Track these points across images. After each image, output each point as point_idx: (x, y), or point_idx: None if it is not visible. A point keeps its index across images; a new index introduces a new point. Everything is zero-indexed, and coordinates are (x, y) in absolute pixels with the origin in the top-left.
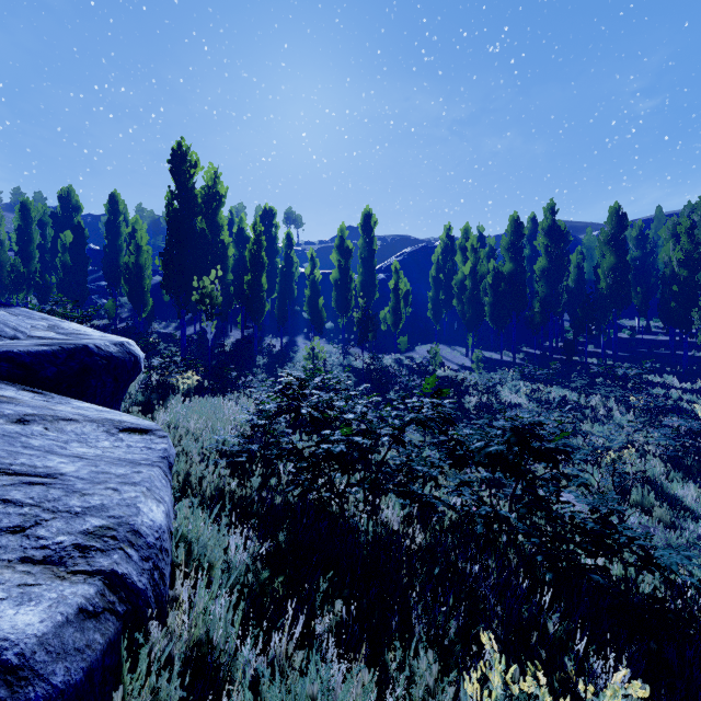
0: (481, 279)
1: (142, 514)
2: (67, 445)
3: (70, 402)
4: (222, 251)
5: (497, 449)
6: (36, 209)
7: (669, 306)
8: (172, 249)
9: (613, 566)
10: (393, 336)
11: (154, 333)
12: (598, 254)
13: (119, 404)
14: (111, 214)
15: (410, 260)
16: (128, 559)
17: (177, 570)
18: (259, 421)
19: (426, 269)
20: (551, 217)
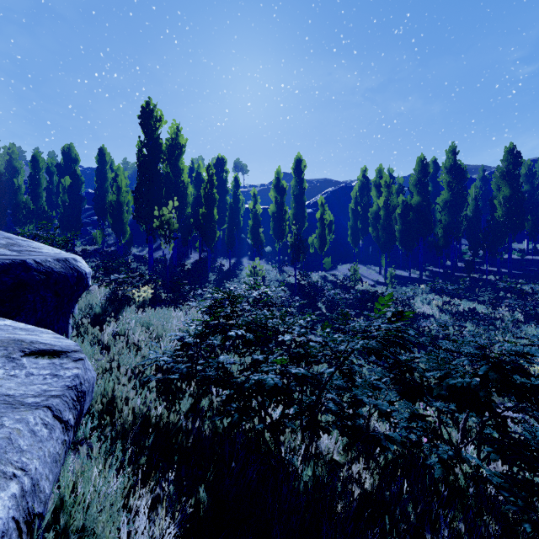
0: (393, 210)
1: None
2: None
3: None
4: (183, 189)
5: (463, 382)
6: (43, 160)
7: None
8: (141, 187)
9: None
10: (319, 258)
11: (132, 255)
12: (493, 188)
13: (68, 317)
14: (100, 163)
15: (332, 197)
16: None
17: None
18: (188, 339)
19: (345, 205)
20: (453, 157)
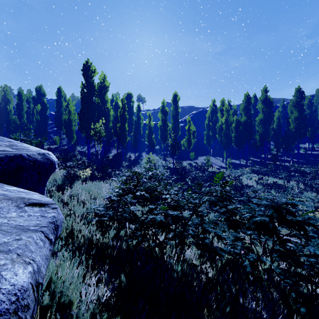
0: (230, 125)
1: (3, 281)
2: None
3: (3, 186)
4: (107, 112)
5: (261, 219)
6: (25, 95)
7: None
8: (83, 111)
9: None
10: (187, 152)
11: (77, 151)
12: (288, 112)
13: (44, 186)
14: (58, 97)
15: (195, 117)
16: None
17: None
18: (113, 198)
19: (203, 121)
20: (265, 94)
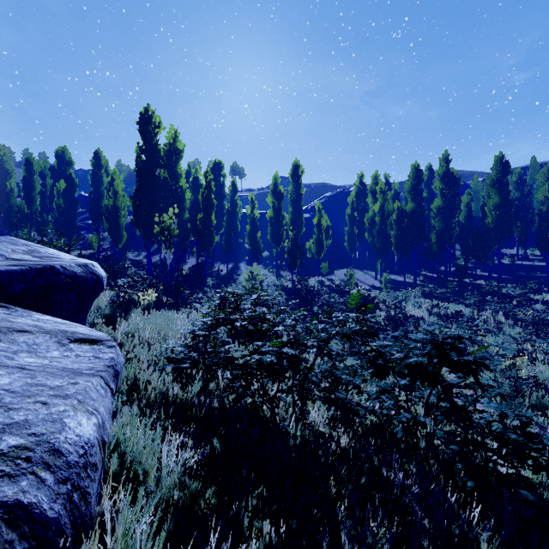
0: (388, 216)
1: (68, 429)
2: (15, 355)
3: (32, 315)
4: (181, 195)
5: (417, 360)
6: (37, 164)
7: (545, 237)
8: (140, 192)
9: (526, 470)
10: (317, 263)
11: (128, 260)
12: (484, 195)
13: (85, 317)
14: (95, 167)
15: (330, 202)
16: (40, 484)
17: (104, 485)
18: (199, 332)
19: (343, 210)
20: (445, 165)
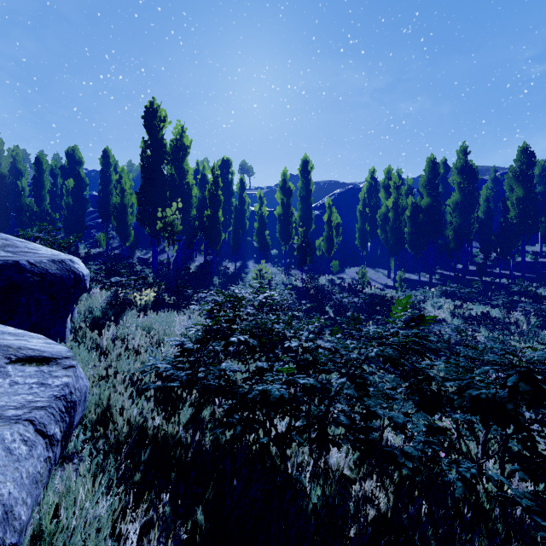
0: (402, 212)
1: None
2: None
3: None
4: (187, 191)
5: (487, 393)
6: (47, 162)
7: None
8: (145, 188)
9: None
10: (326, 261)
11: (136, 258)
12: (506, 189)
13: (65, 321)
14: (104, 165)
15: (339, 199)
16: None
17: None
18: (189, 345)
19: (353, 207)
20: (464, 157)
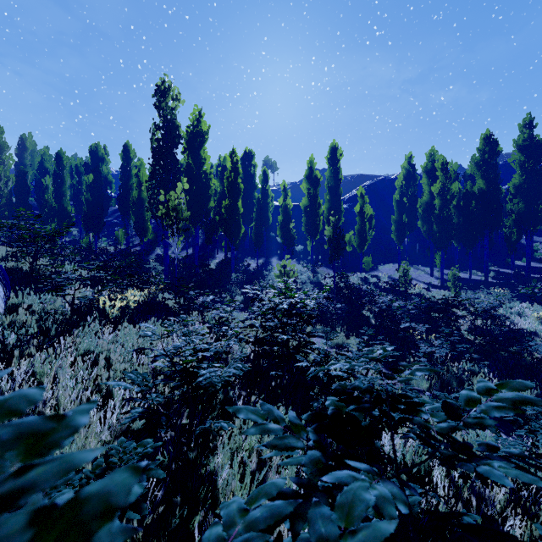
0: (451, 198)
1: None
2: None
3: None
4: (205, 181)
5: None
6: (67, 158)
7: None
8: (155, 175)
9: None
10: (357, 257)
11: (155, 255)
12: None
13: None
14: (124, 160)
15: (369, 191)
16: None
17: None
18: None
19: (384, 199)
20: (529, 131)
